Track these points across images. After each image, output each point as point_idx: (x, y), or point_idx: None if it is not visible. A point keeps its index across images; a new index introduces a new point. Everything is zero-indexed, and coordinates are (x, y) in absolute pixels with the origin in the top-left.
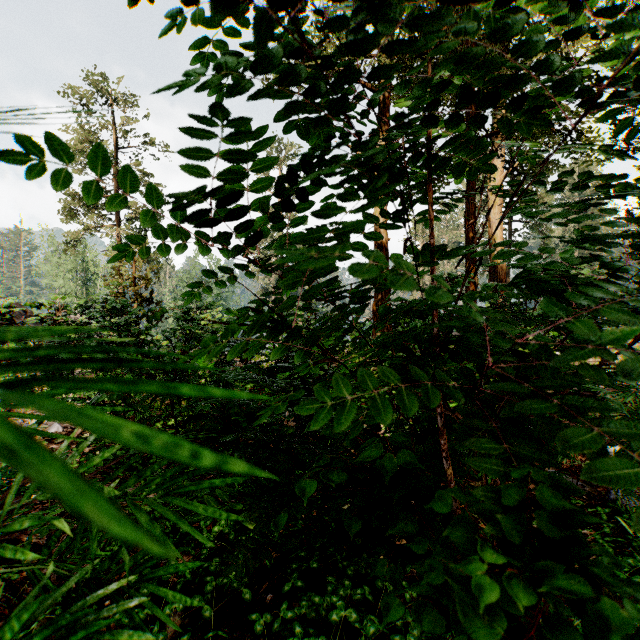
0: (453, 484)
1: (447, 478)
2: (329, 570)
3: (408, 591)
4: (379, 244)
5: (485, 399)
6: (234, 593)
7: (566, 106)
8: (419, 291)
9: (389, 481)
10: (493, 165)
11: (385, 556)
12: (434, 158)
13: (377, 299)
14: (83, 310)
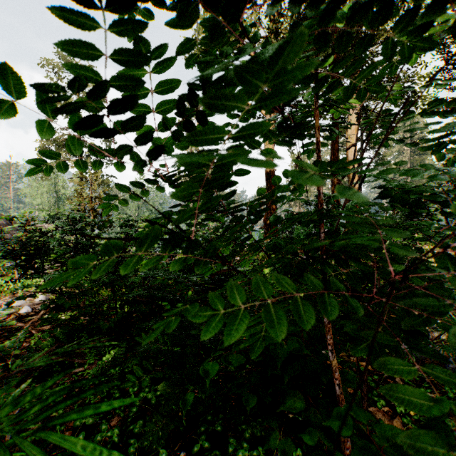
0: (338, 374)
1: (333, 369)
2: (231, 429)
3: (295, 452)
4: (268, 173)
5: (374, 305)
6: (153, 453)
7: (405, 72)
8: (297, 207)
9: (281, 370)
10: (380, 87)
11: (278, 435)
12: (326, 79)
13: (267, 213)
14: (52, 221)
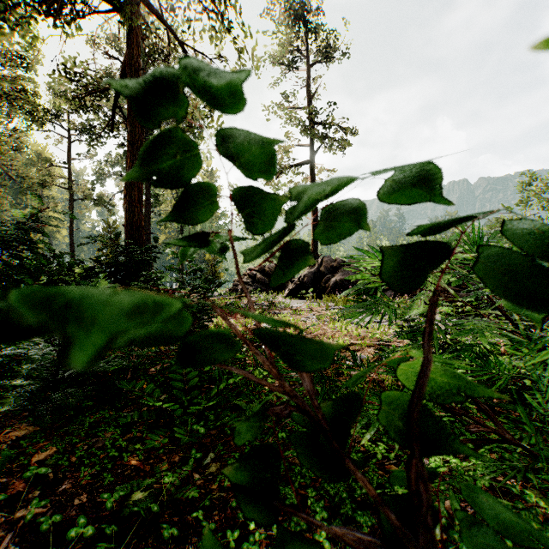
0: None
1: None
2: None
3: None
4: None
5: None
6: None
7: None
8: None
9: None
10: None
11: None
12: None
13: None
14: None
